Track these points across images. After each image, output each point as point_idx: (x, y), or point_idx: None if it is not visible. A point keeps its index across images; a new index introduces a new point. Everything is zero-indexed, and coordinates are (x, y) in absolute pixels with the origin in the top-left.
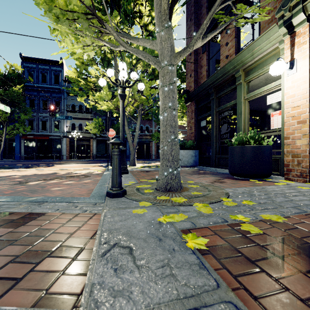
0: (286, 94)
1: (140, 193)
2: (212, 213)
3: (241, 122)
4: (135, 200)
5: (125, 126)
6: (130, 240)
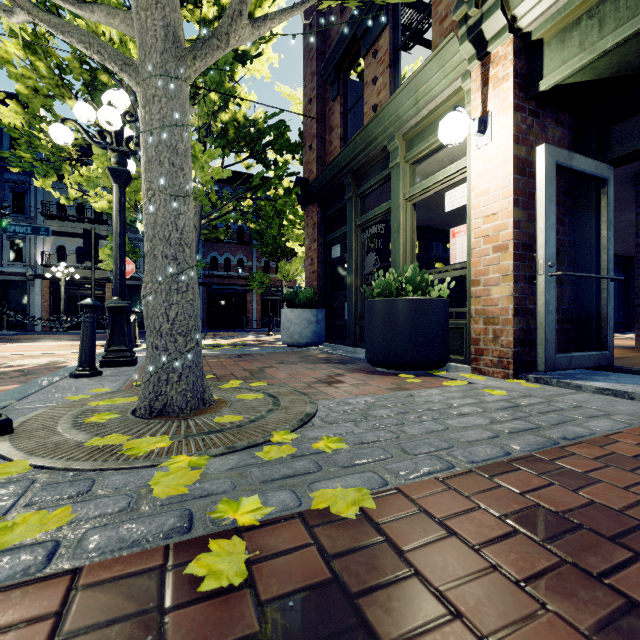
0: (474, 187)
1: (65, 425)
2: (182, 495)
3: (400, 248)
4: (2, 456)
5: None
6: None
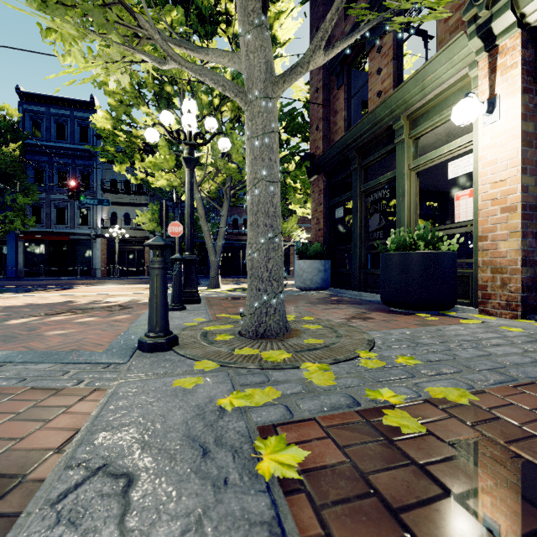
0: (481, 158)
1: (206, 341)
2: (333, 386)
3: (404, 210)
4: (190, 358)
5: (201, 216)
6: (139, 456)
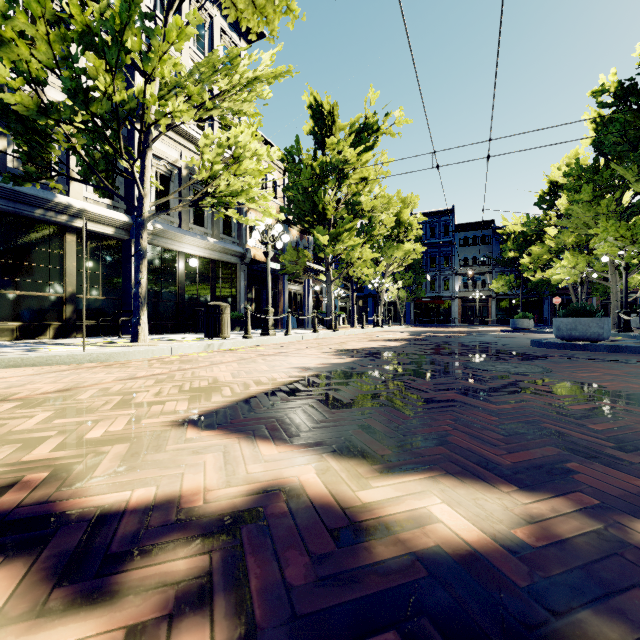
0: None
1: None
2: None
3: None
4: None
5: (571, 294)
6: None
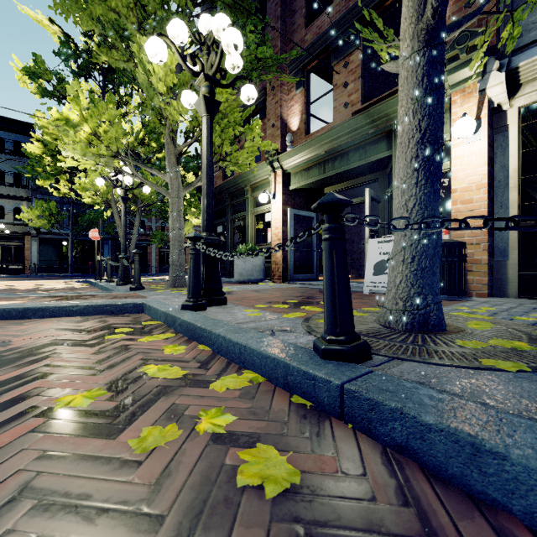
0: (273, 216)
1: (155, 289)
2: None
3: (249, 233)
4: (154, 290)
5: (118, 226)
6: (159, 295)
